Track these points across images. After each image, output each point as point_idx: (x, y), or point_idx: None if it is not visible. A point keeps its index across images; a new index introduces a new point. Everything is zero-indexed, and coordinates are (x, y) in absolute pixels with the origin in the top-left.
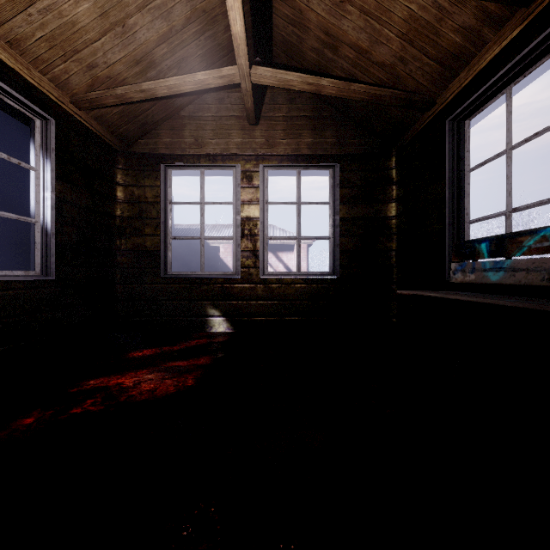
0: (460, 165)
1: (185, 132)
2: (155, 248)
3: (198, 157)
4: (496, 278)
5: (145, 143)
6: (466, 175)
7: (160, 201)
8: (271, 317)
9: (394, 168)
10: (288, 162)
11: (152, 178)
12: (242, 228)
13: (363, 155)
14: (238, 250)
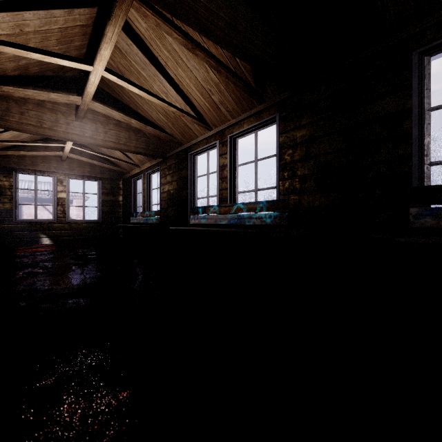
0: (135, 192)
1: (26, 158)
2: (10, 209)
3: (35, 171)
4: (135, 221)
5: (2, 160)
6: (137, 195)
7: (13, 188)
8: (72, 237)
9: (122, 185)
10: (79, 178)
11: (8, 177)
12: (58, 202)
13: (111, 179)
14: (56, 210)
